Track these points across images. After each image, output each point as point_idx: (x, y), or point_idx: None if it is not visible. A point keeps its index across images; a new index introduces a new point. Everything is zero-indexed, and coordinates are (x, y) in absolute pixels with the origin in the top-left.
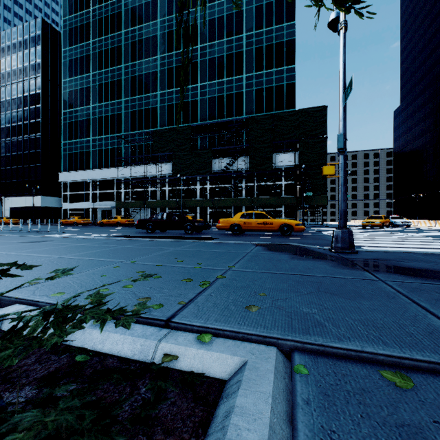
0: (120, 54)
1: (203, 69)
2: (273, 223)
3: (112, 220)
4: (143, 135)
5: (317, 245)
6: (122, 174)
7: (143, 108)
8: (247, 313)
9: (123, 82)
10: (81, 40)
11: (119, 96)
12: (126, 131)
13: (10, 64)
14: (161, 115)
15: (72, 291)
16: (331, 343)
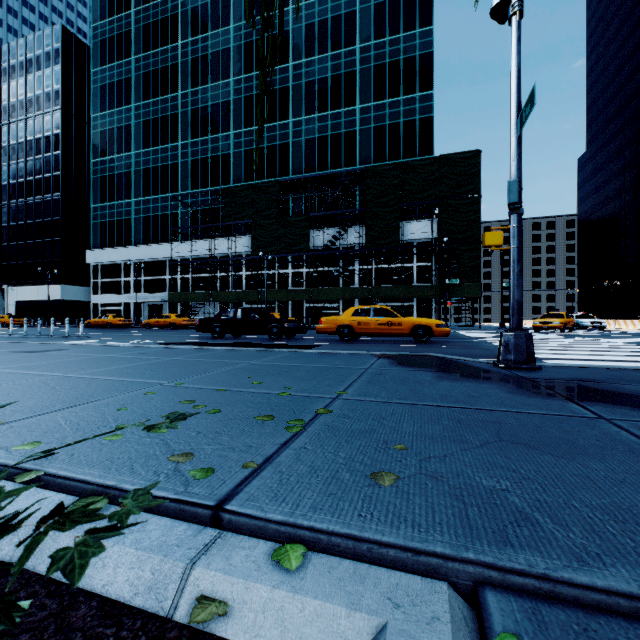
0: (176, 77)
1: (296, 98)
2: (403, 323)
3: (163, 319)
4: (209, 194)
5: (473, 357)
6: (178, 253)
7: (209, 156)
8: (374, 489)
9: (180, 118)
10: (118, 56)
11: (175, 138)
12: (185, 190)
13: (16, 93)
14: (235, 166)
15: (56, 440)
16: (565, 572)
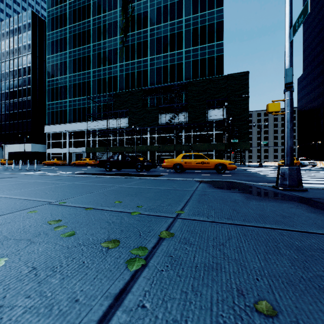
0: (89, 36)
1: (152, 46)
2: (210, 162)
3: (82, 161)
4: (106, 96)
5: (255, 182)
6: (90, 127)
7: (106, 77)
8: None
9: (91, 57)
10: (60, 26)
11: (89, 68)
12: (94, 94)
13: (8, 45)
14: (120, 82)
15: None
16: None
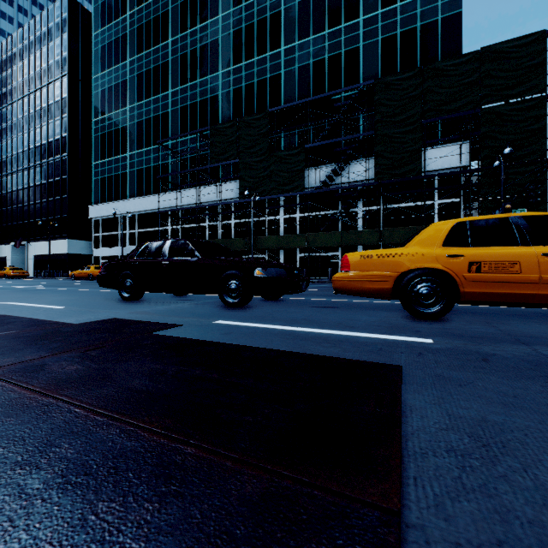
0: (166, 24)
1: (289, 22)
2: None
3: None
4: (197, 141)
5: None
6: (168, 204)
7: (197, 101)
8: None
9: (170, 66)
10: (116, 15)
11: (165, 87)
12: (174, 138)
13: (34, 66)
14: (223, 108)
15: None
16: None
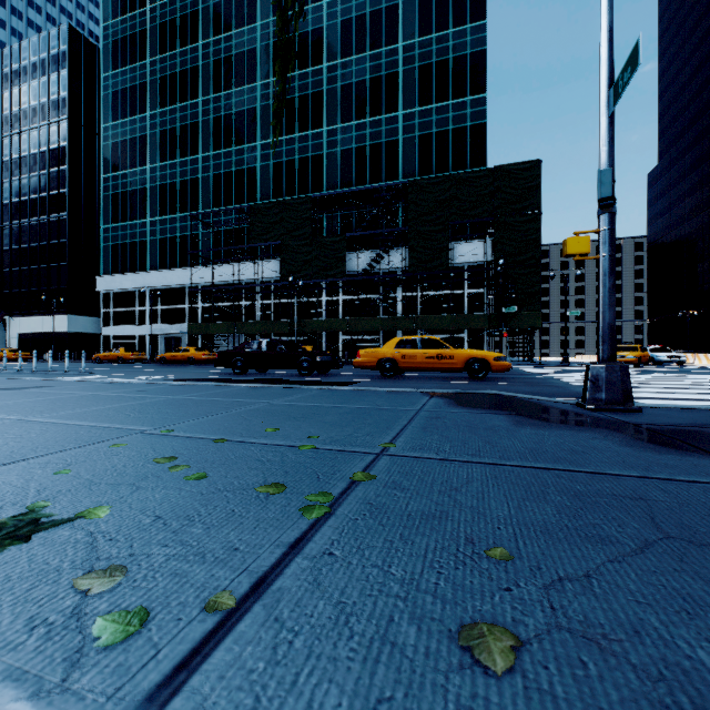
0: (196, 81)
1: (331, 104)
2: (455, 356)
3: (180, 353)
4: (233, 213)
5: (545, 396)
6: (198, 279)
7: (233, 170)
8: (475, 681)
9: (200, 127)
10: (132, 59)
11: (195, 150)
12: (206, 208)
13: (18, 101)
14: (262, 181)
15: None
16: None
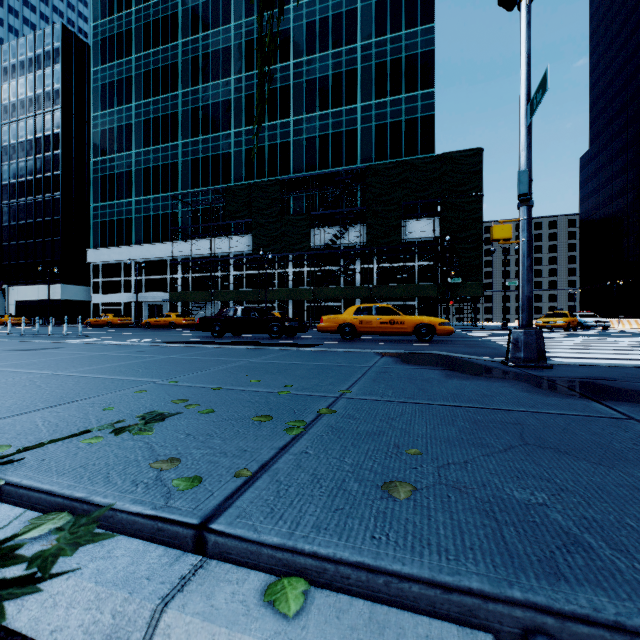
0: (176, 75)
1: (297, 96)
2: (405, 321)
3: (163, 319)
4: (209, 194)
5: (479, 356)
6: (178, 252)
7: (209, 155)
8: (388, 503)
9: (180, 117)
10: (119, 55)
11: (175, 137)
12: (185, 189)
13: (16, 92)
14: (235, 165)
15: (28, 443)
16: None
